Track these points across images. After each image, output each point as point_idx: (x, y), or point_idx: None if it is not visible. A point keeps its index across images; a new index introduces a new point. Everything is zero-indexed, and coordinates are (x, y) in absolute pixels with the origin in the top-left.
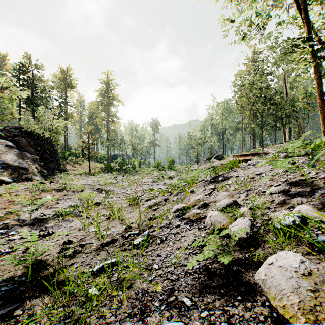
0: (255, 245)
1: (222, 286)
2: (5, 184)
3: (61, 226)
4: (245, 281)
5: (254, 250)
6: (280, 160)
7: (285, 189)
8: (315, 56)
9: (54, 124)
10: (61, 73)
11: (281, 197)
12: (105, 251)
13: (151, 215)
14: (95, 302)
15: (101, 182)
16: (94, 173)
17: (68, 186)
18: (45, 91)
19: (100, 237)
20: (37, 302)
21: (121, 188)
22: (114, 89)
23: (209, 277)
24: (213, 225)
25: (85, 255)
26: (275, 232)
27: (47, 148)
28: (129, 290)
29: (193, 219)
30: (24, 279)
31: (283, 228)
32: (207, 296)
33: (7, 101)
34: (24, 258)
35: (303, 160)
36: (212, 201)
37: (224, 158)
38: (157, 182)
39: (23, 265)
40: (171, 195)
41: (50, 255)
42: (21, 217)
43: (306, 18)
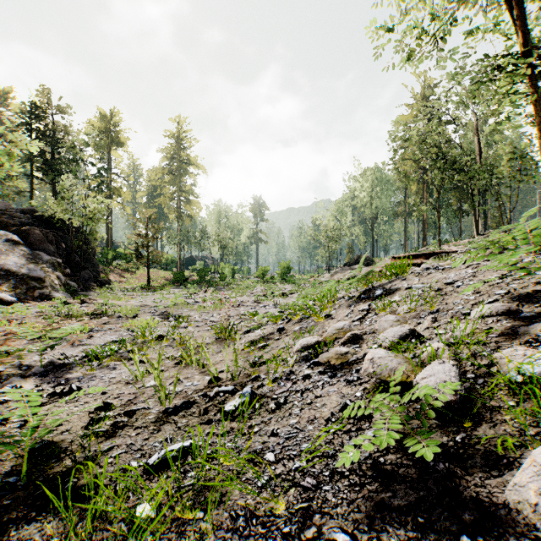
0: (473, 416)
1: (417, 506)
2: (5, 305)
3: (95, 377)
4: (468, 496)
5: (472, 427)
6: (484, 260)
7: (510, 307)
8: (536, 84)
9: (89, 205)
10: (101, 121)
11: (505, 322)
12: (172, 424)
13: (255, 357)
14: (147, 537)
15: (167, 302)
16: (156, 288)
17: (112, 308)
18: (75, 149)
19: (163, 398)
20: (31, 532)
21: (201, 312)
22: (189, 146)
23: (384, 484)
24: (377, 375)
25: (135, 431)
26: (511, 389)
27: (78, 244)
28: (217, 508)
29: (336, 364)
30: (14, 479)
31: (527, 382)
32: (389, 530)
33: (3, 159)
34: (21, 436)
35: (532, 258)
36: (367, 332)
37: (374, 262)
38: (263, 301)
39: (15, 452)
40: (290, 323)
41: (69, 431)
42: (25, 361)
43: (521, 17)
